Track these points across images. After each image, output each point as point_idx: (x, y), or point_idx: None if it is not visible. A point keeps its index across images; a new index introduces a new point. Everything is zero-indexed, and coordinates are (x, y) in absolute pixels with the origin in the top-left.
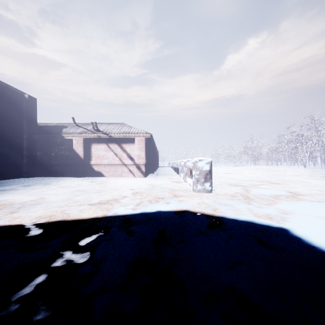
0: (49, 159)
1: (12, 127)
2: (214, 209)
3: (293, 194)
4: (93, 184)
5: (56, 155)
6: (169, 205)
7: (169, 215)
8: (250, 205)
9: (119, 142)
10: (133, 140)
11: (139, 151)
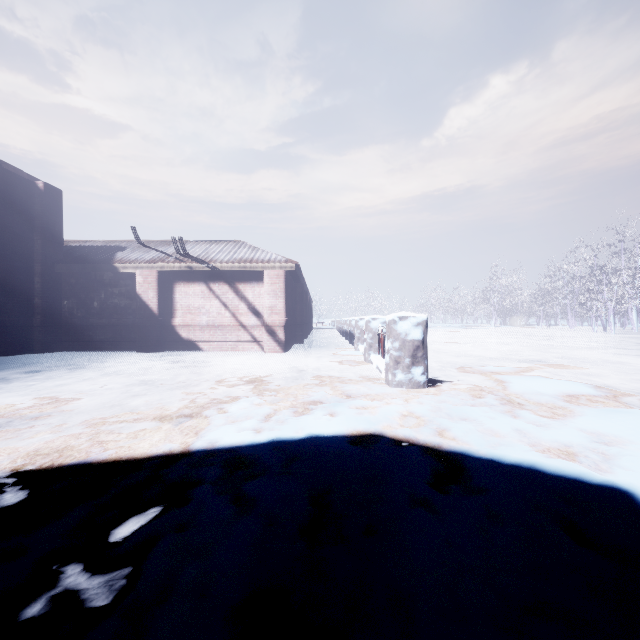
0: (87, 314)
1: (11, 249)
2: (439, 431)
3: (604, 392)
4: (176, 367)
5: (102, 307)
6: (337, 420)
7: (337, 449)
8: (517, 420)
9: (231, 281)
10: (260, 276)
11: (273, 297)
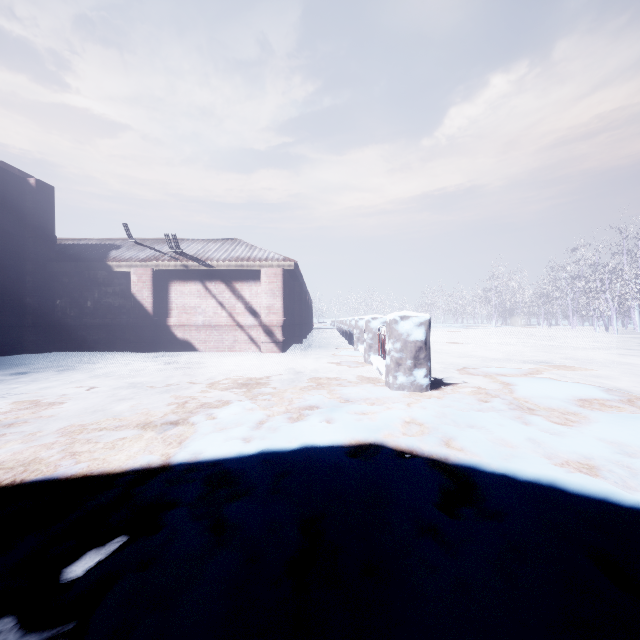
0: (80, 314)
1: (1, 247)
2: (445, 440)
3: (617, 396)
4: (169, 368)
5: (96, 306)
6: (334, 428)
7: (333, 462)
8: (529, 428)
9: (227, 280)
10: (257, 275)
11: (271, 297)
